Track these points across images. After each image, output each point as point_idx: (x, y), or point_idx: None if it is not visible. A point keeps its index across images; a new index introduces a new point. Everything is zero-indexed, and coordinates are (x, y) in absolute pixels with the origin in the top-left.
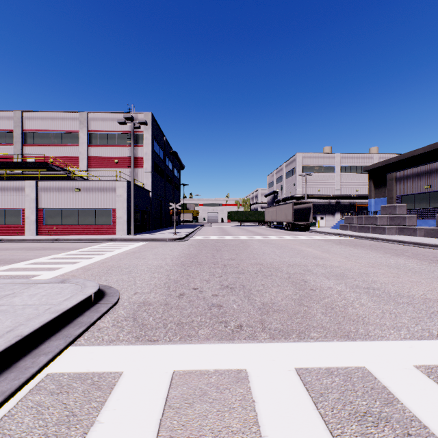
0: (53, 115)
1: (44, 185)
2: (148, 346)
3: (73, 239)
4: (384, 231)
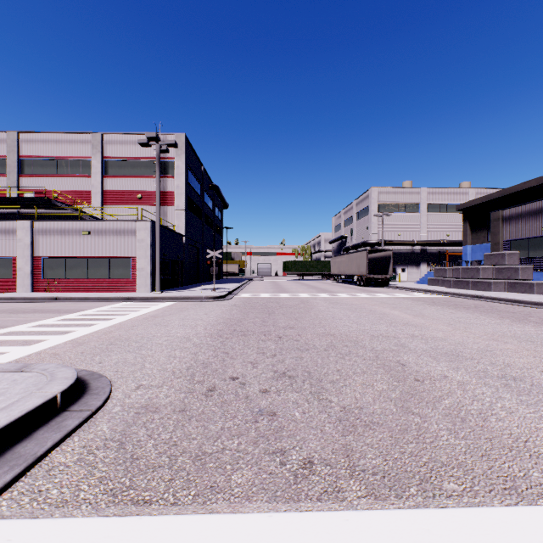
0: (57, 137)
1: (43, 226)
2: (127, 520)
3: (78, 297)
4: (489, 287)
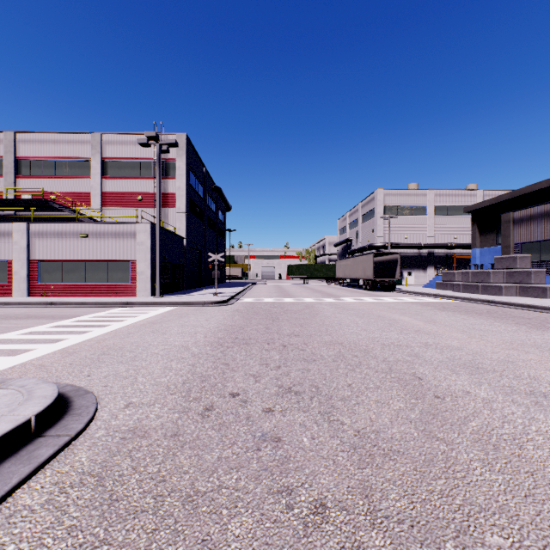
0: (55, 137)
1: (39, 228)
2: None
3: (75, 302)
4: (500, 291)
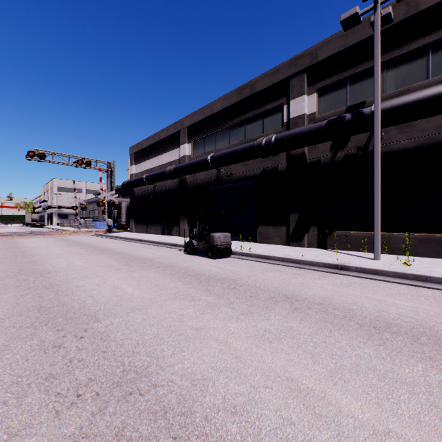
0: None
1: None
2: None
3: None
4: (65, 226)
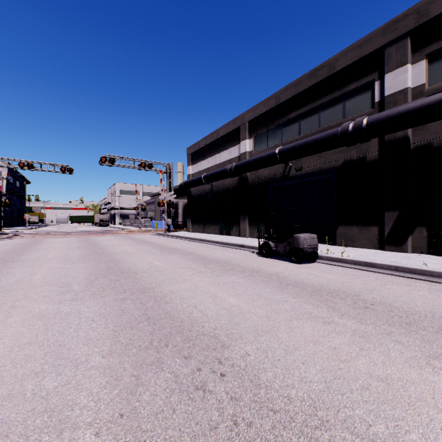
0: None
1: None
2: None
3: None
4: (126, 225)
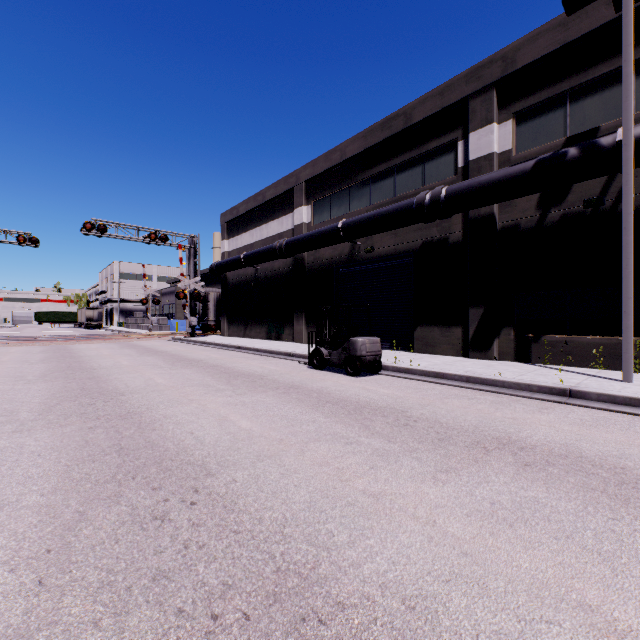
0: None
1: None
2: None
3: None
4: (130, 327)
